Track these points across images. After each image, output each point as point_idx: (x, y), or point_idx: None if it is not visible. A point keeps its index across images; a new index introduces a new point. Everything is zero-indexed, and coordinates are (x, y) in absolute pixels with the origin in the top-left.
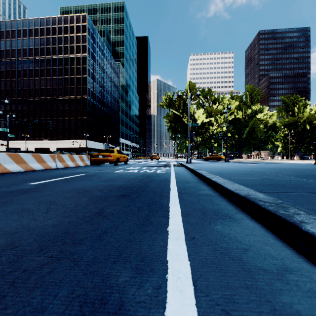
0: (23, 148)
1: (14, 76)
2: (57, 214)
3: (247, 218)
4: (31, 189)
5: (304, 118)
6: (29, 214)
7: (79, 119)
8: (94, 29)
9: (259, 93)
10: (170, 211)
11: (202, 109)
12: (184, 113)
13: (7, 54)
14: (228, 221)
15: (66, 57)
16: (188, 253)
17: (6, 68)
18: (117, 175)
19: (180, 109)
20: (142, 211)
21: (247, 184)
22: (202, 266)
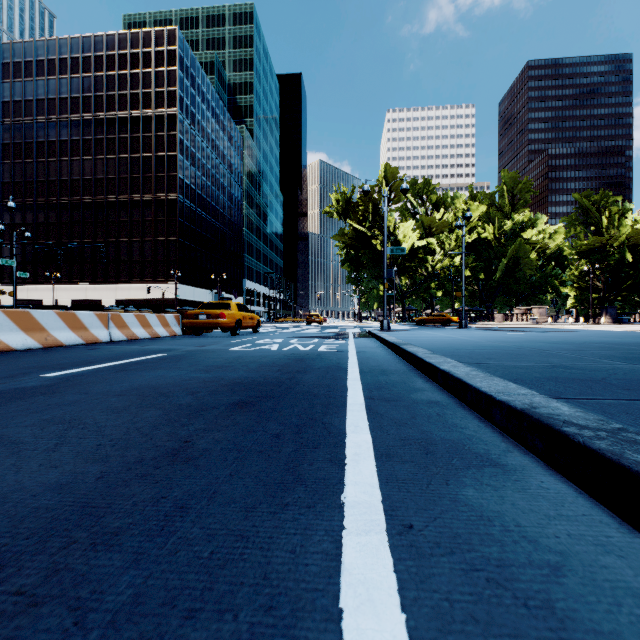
0: (49, 301)
1: (30, 154)
2: (76, 452)
3: (535, 467)
4: (41, 388)
5: (622, 239)
6: (12, 452)
7: (162, 241)
8: (192, 59)
9: (529, 187)
10: (348, 446)
11: (411, 221)
12: (375, 229)
13: (16, 109)
14: (492, 476)
15: (135, 115)
16: (398, 581)
17: (13, 139)
18: (234, 355)
19: (368, 220)
20: (281, 446)
21: (520, 378)
22: (442, 633)
